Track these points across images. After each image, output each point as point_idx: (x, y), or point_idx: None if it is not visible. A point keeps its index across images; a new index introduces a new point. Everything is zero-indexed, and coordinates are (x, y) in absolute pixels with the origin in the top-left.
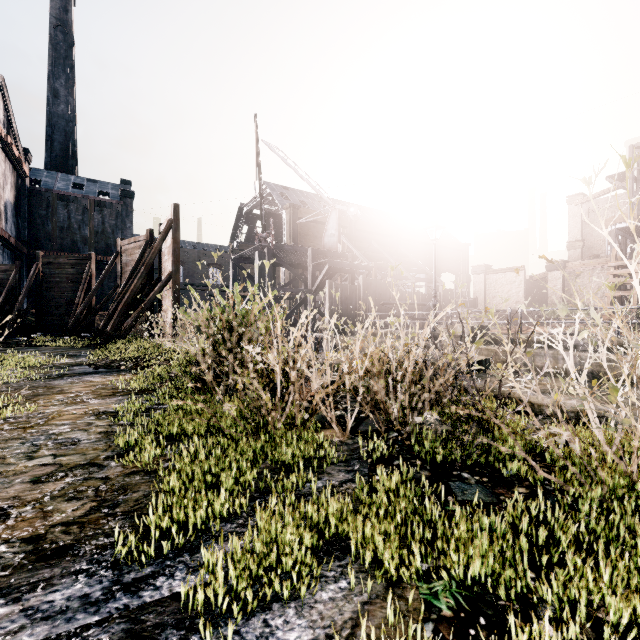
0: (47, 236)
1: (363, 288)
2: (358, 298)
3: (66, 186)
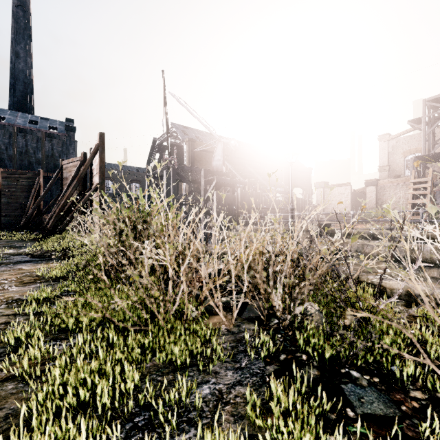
0: (9, 158)
1: (240, 197)
2: (237, 204)
3: (24, 122)
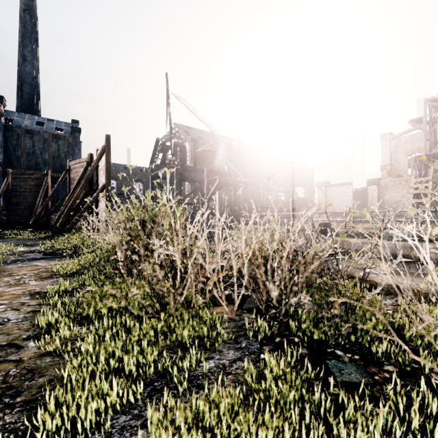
0: (17, 159)
1: (242, 196)
2: (239, 203)
3: (31, 123)
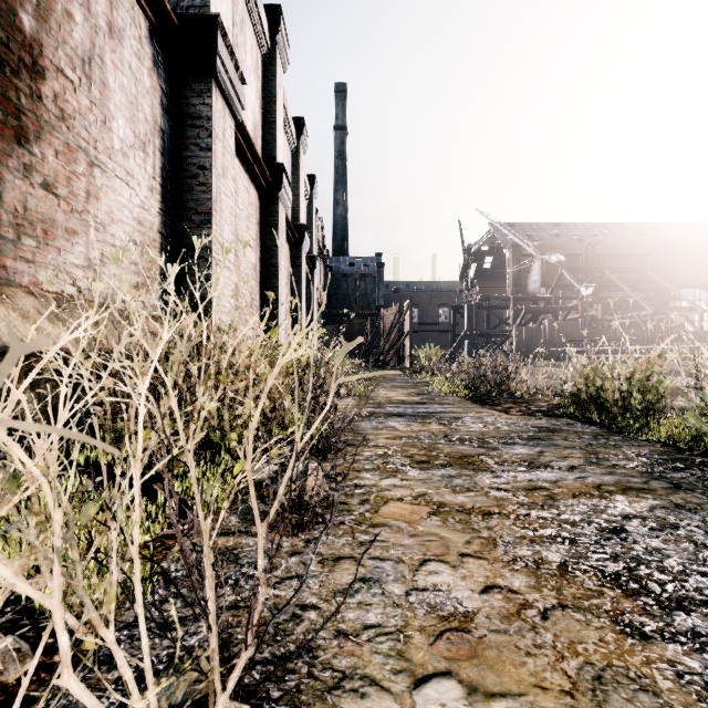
0: (336, 301)
1: (548, 329)
2: (543, 337)
3: (345, 266)
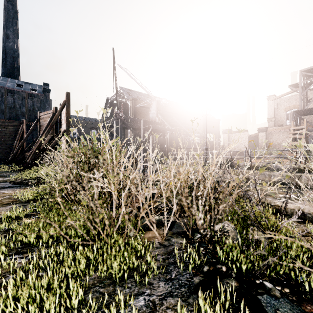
0: (2, 111)
1: (169, 140)
2: (167, 145)
3: (13, 85)
